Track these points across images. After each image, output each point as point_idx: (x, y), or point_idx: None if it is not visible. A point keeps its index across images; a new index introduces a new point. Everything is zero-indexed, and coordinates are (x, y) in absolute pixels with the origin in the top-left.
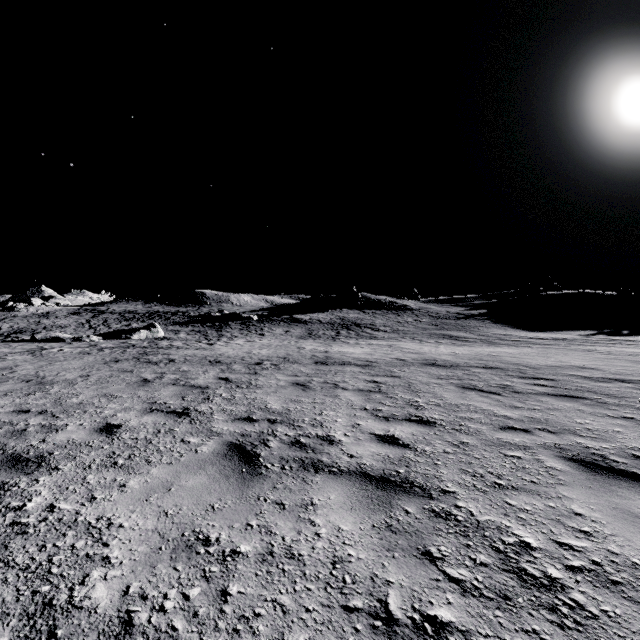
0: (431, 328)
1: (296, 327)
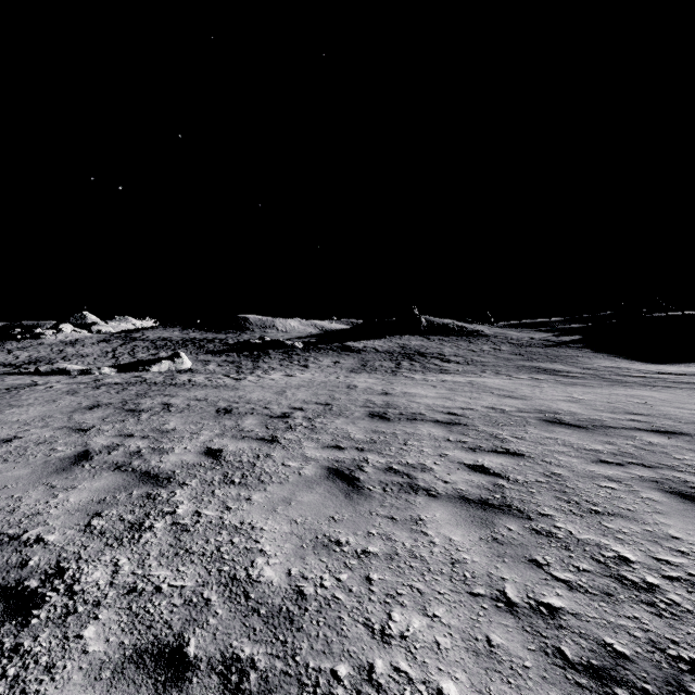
0: (516, 358)
1: (347, 357)
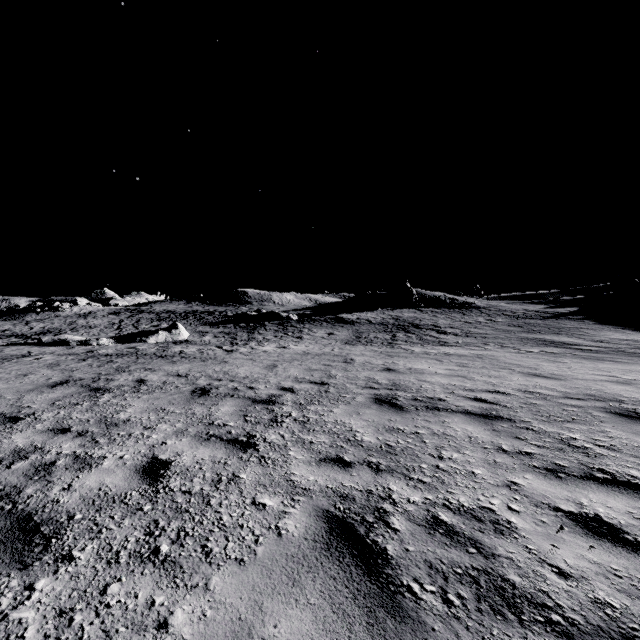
0: (515, 330)
1: (341, 328)
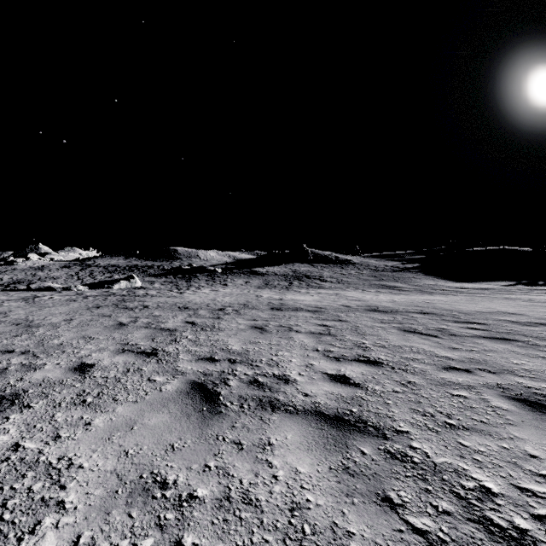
0: (371, 279)
1: (255, 278)
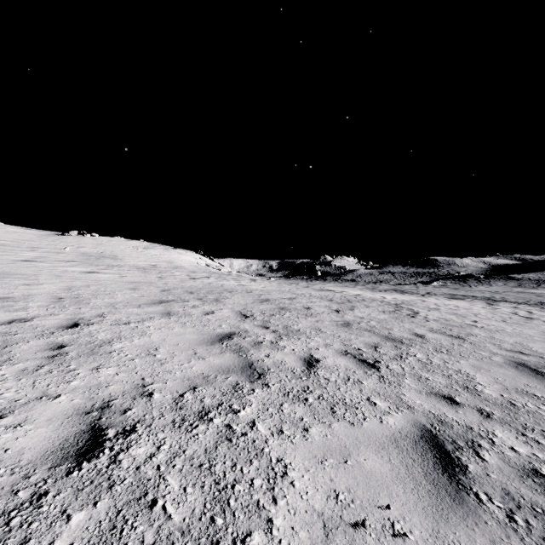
0: None
1: (511, 282)
